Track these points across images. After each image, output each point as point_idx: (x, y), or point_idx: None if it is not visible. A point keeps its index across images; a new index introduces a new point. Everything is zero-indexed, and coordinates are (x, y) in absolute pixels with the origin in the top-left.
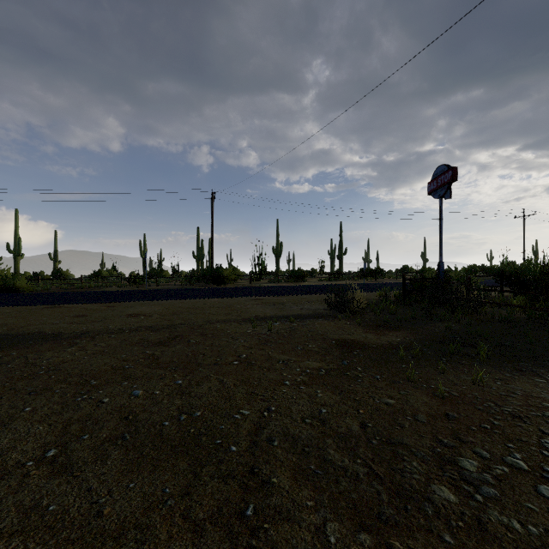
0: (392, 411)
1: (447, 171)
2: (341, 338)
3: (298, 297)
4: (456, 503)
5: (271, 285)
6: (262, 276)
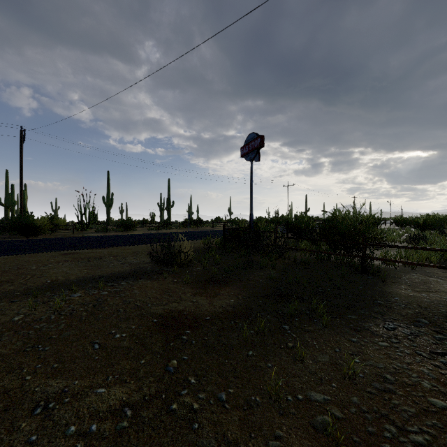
0: None
1: (257, 138)
2: (166, 311)
3: (123, 248)
4: None
5: (98, 234)
6: (89, 225)
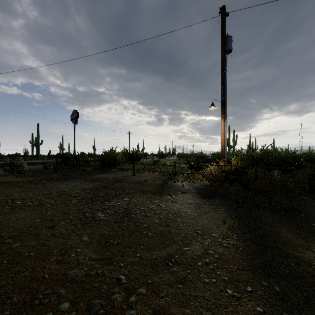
0: (3, 192)
1: (76, 113)
2: (1, 181)
3: None
4: (2, 198)
5: None
6: None
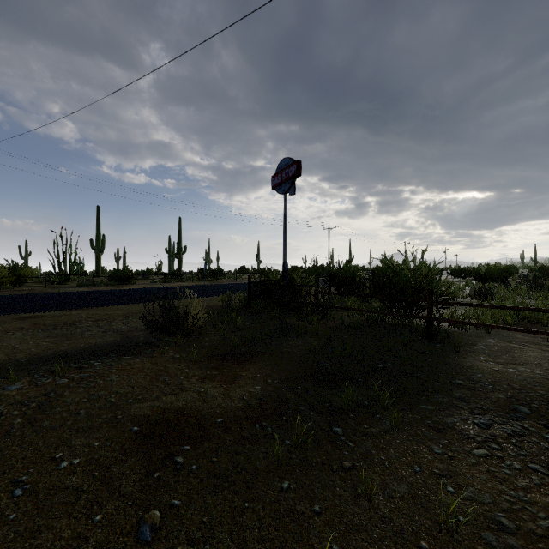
0: None
1: (292, 164)
2: (156, 410)
3: (111, 308)
4: None
5: (81, 289)
6: (70, 277)
